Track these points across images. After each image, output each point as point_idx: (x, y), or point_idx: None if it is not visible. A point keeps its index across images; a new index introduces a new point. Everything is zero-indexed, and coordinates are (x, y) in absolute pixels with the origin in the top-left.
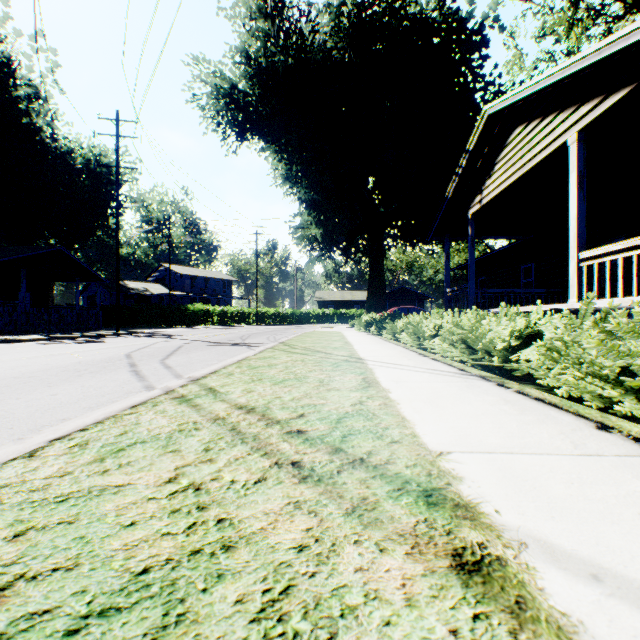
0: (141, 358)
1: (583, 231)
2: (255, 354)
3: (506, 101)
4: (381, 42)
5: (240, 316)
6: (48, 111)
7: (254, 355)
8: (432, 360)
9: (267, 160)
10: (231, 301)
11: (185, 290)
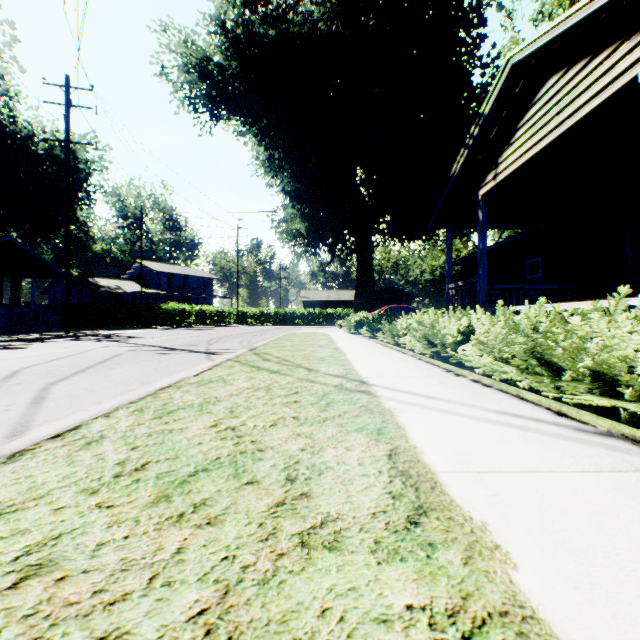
0: (24, 379)
1: None
2: (200, 372)
3: (541, 39)
4: (372, 10)
5: (220, 316)
6: (5, 90)
7: (196, 375)
8: (478, 385)
9: (247, 145)
10: (212, 300)
11: (162, 288)
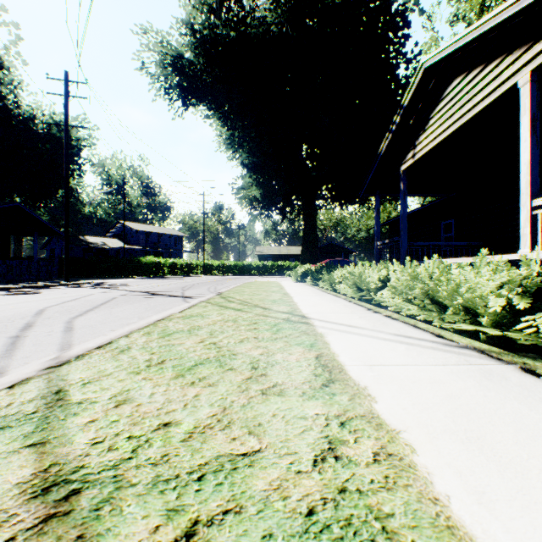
0: (51, 315)
1: (536, 177)
2: (182, 310)
3: (446, 50)
4: (315, 16)
5: (189, 267)
6: (11, 80)
7: (180, 312)
8: (388, 318)
9: (212, 126)
10: (182, 254)
11: (140, 244)
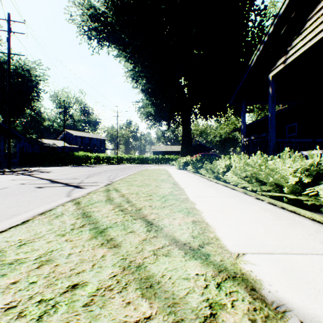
0: None
1: None
2: None
3: None
4: None
5: (108, 159)
6: None
7: None
8: None
9: (120, 63)
10: (104, 151)
11: (78, 144)
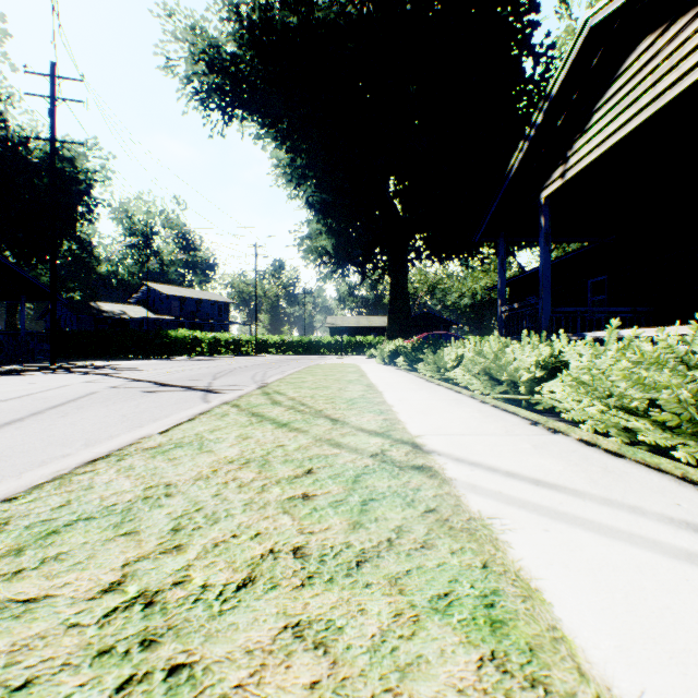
0: None
1: None
2: (172, 426)
3: None
4: None
5: (236, 344)
6: None
7: (164, 431)
8: (600, 452)
9: (265, 150)
10: (228, 327)
11: (172, 314)
